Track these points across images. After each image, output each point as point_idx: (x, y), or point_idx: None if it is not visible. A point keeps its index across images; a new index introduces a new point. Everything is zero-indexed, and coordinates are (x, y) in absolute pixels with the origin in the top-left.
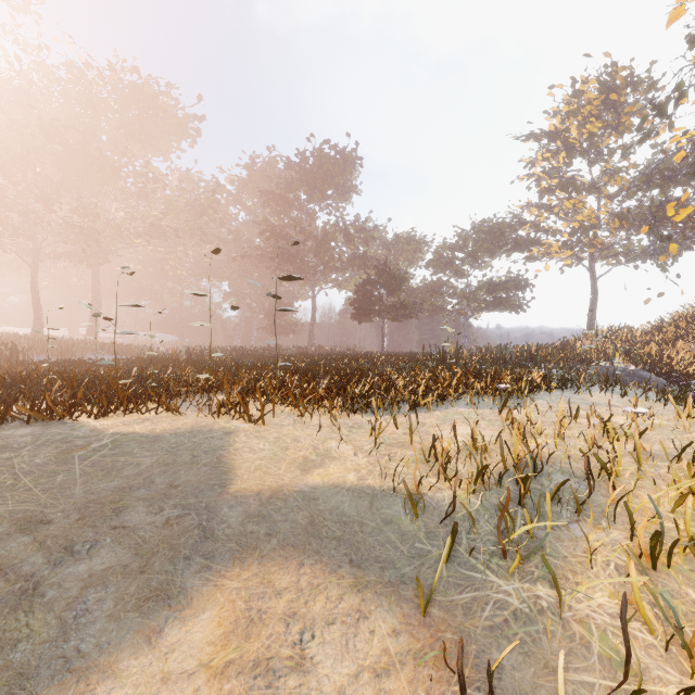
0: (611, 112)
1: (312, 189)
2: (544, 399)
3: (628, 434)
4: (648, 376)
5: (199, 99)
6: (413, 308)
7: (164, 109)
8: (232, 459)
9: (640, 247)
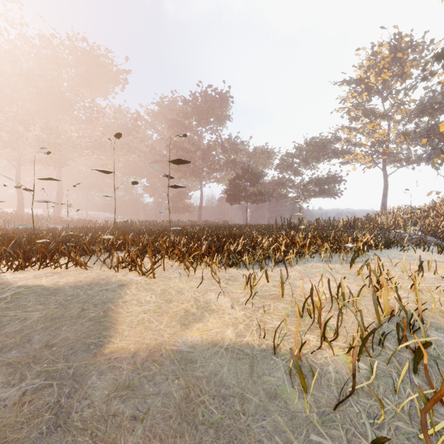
0: (398, 65)
1: (200, 117)
2: (379, 255)
3: None
4: (432, 239)
5: (126, 59)
6: (266, 195)
7: (103, 65)
8: (118, 313)
9: (416, 155)
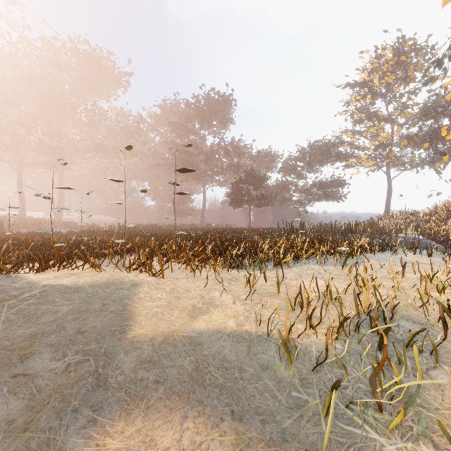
0: (401, 68)
1: (203, 120)
2: (371, 258)
3: (448, 286)
4: (432, 243)
5: (129, 61)
6: (270, 199)
7: (106, 67)
8: (134, 307)
9: (420, 158)
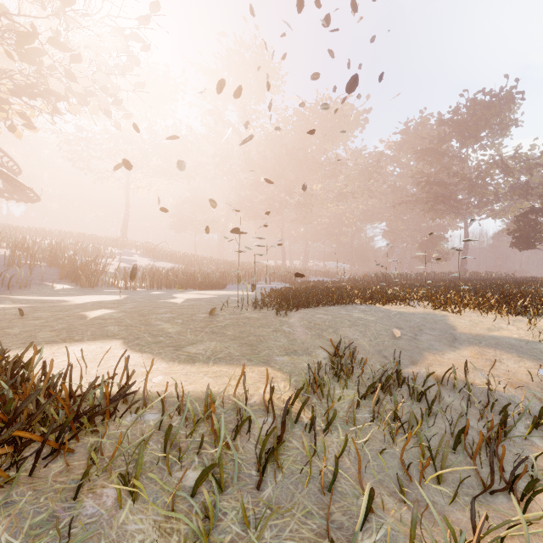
0: None
1: (464, 136)
2: None
3: None
4: None
5: (367, 98)
6: None
7: (346, 115)
8: (452, 324)
9: None
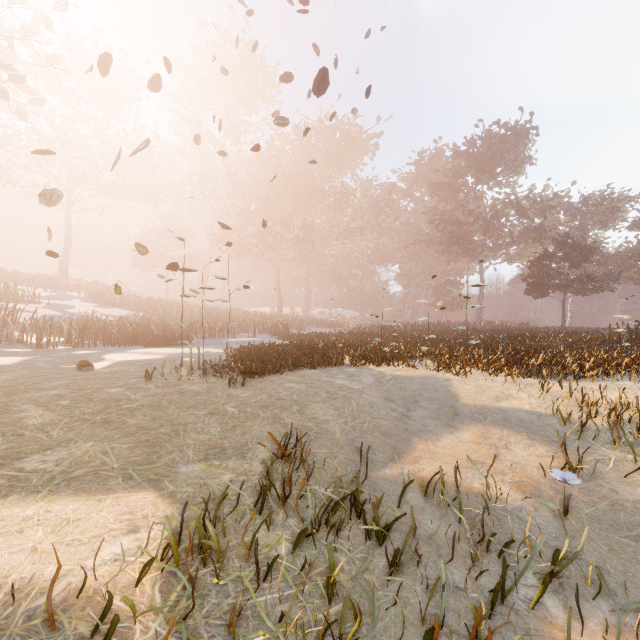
0: None
1: (480, 172)
2: None
3: None
4: None
5: (377, 120)
6: (605, 280)
7: (353, 138)
8: (455, 392)
9: None
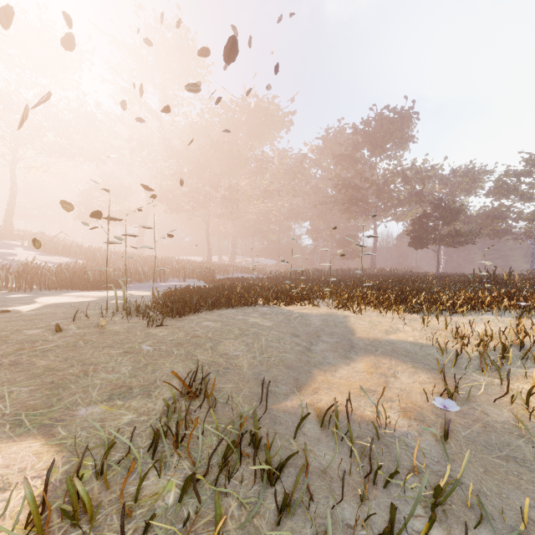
0: None
1: (374, 146)
2: None
3: None
4: None
5: (292, 101)
6: (469, 235)
7: (271, 114)
8: (352, 327)
9: None
